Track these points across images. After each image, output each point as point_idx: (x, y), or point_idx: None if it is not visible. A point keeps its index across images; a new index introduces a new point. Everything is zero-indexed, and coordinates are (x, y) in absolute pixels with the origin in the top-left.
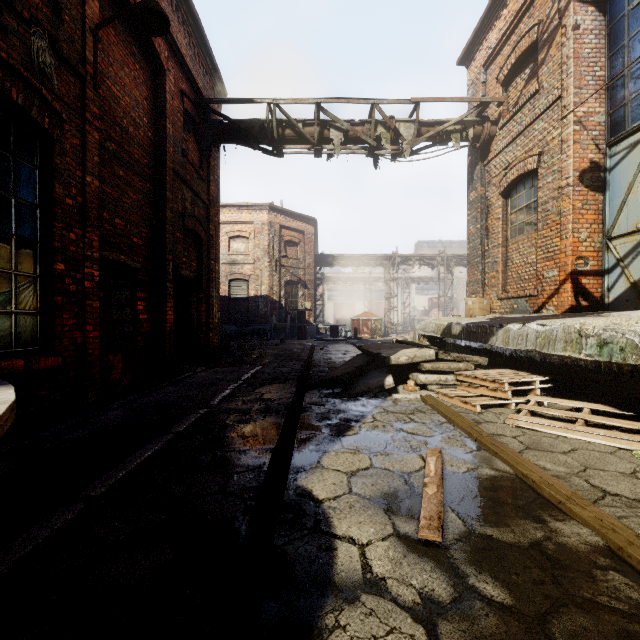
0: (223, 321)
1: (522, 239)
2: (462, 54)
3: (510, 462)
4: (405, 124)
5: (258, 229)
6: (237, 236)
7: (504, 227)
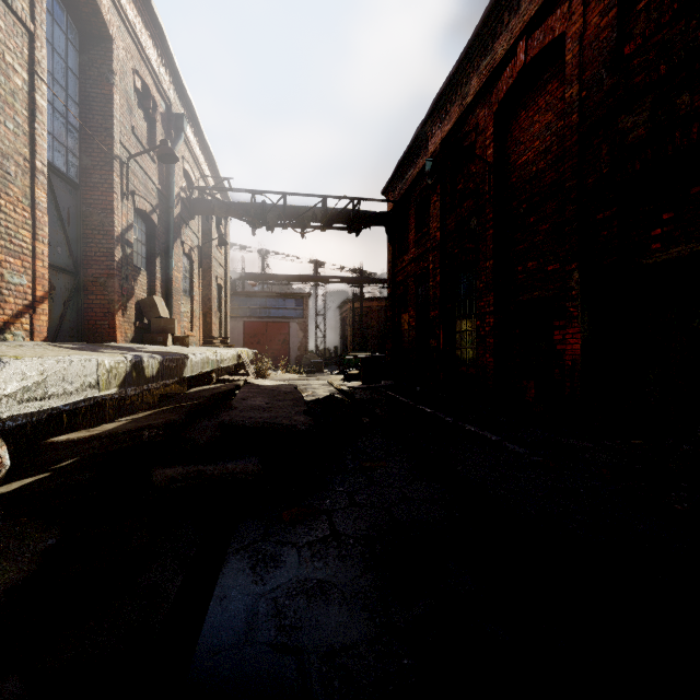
0: None
1: None
2: None
3: None
4: None
5: None
6: None
7: None
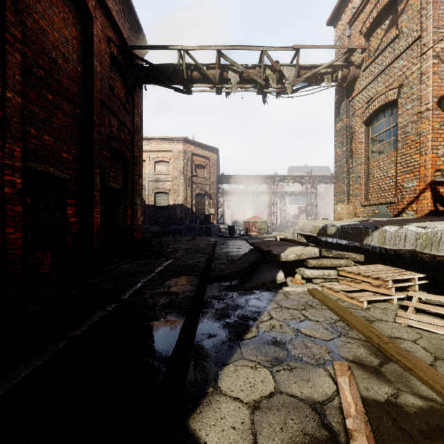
0: (150, 223)
1: (382, 157)
2: (331, 16)
3: (435, 386)
4: (287, 67)
5: (176, 156)
6: (160, 161)
7: (366, 149)
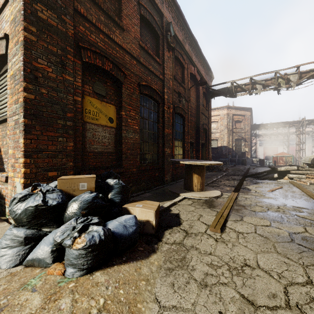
0: None
1: None
2: None
3: (301, 189)
4: (293, 75)
5: (222, 117)
6: (212, 121)
7: None
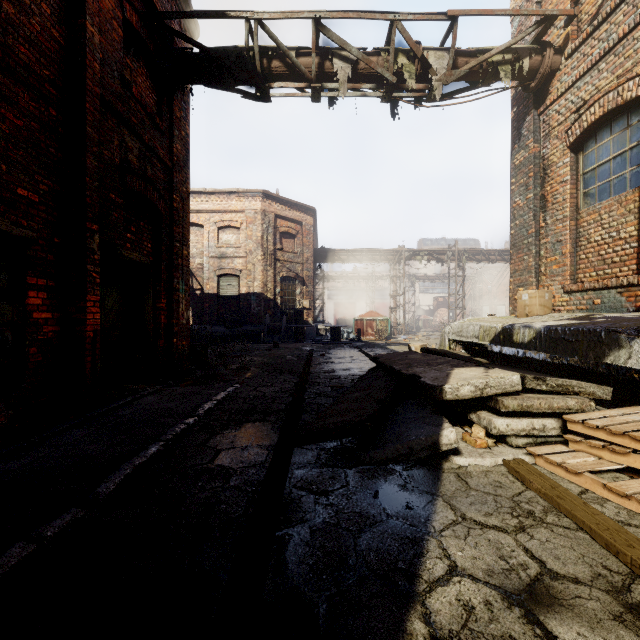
0: (211, 321)
1: (608, 205)
2: None
3: None
4: (436, 53)
5: (250, 218)
6: (227, 226)
7: (573, 192)
